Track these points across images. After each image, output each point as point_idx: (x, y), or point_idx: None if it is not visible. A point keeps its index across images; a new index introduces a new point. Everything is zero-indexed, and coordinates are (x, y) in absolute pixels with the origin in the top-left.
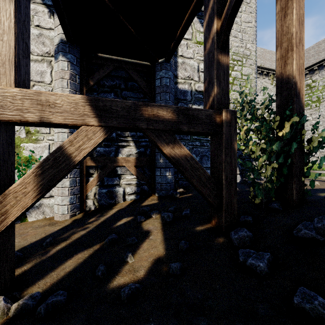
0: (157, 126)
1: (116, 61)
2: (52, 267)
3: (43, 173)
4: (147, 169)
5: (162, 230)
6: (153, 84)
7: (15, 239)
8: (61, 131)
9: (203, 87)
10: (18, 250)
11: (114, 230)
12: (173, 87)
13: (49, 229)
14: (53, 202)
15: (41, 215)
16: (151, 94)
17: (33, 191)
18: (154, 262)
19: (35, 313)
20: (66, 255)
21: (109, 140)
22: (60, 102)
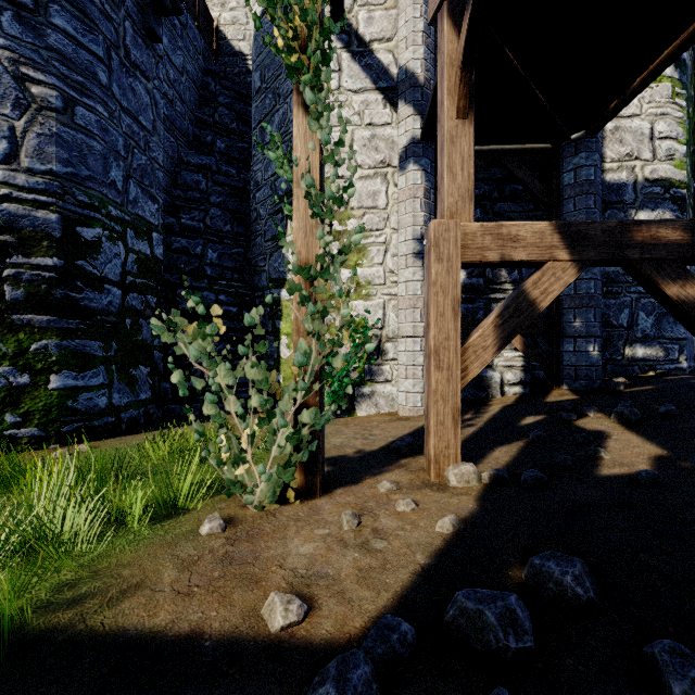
0: (657, 254)
1: (487, 154)
2: (477, 456)
3: (504, 324)
4: (543, 340)
5: (629, 431)
6: (555, 181)
7: (374, 431)
8: (412, 280)
9: (663, 169)
10: (397, 439)
11: (525, 428)
12: (600, 182)
13: (409, 424)
14: (388, 391)
15: (373, 408)
16: (551, 202)
17: (492, 345)
18: (654, 459)
19: (517, 484)
20: (480, 447)
21: (473, 290)
22: (523, 233)
